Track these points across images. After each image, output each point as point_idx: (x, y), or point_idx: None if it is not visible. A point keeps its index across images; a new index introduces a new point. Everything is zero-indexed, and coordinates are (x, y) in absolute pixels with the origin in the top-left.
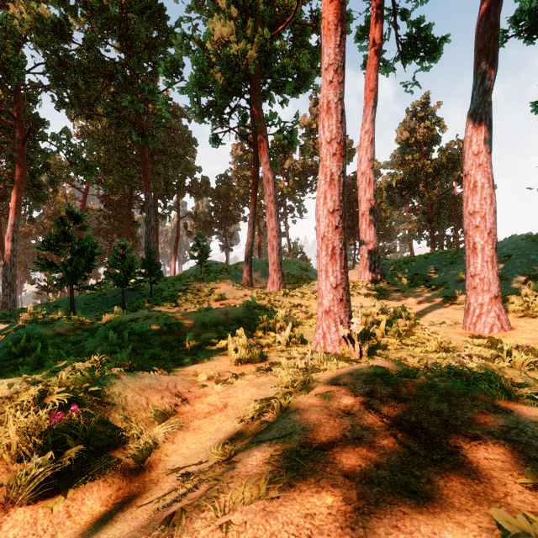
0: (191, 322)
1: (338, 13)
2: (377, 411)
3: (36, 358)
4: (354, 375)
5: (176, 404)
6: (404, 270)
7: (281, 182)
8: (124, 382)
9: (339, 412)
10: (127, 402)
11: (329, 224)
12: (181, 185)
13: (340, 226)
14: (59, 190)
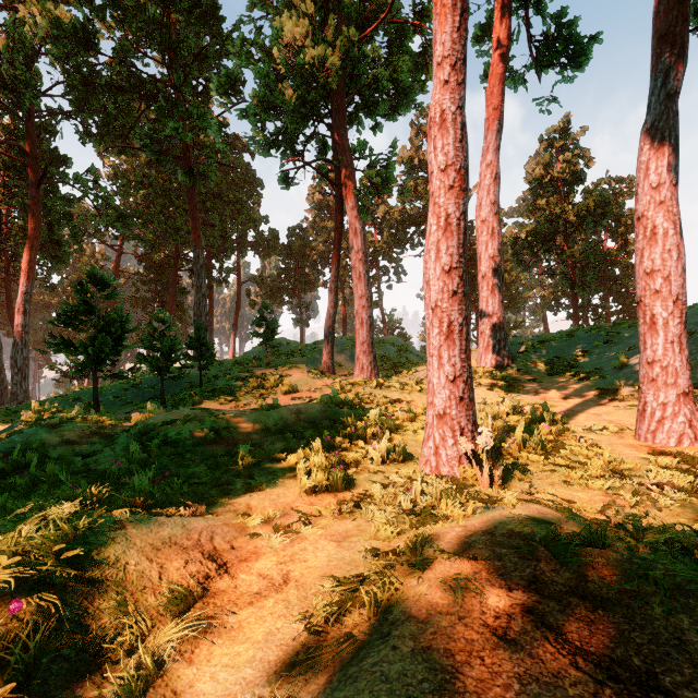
0: (248, 425)
1: None
2: (558, 634)
3: (30, 478)
4: (497, 535)
5: (208, 576)
6: (540, 352)
7: (372, 236)
8: (129, 537)
9: (486, 633)
10: (126, 575)
11: (443, 289)
12: (243, 240)
13: (460, 291)
14: (86, 248)
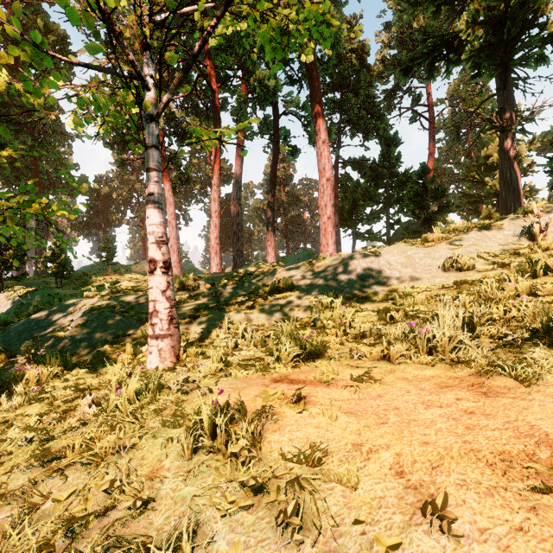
0: None
1: (218, 167)
2: None
3: None
4: None
5: None
6: None
7: None
8: None
9: None
10: None
11: (215, 242)
12: (56, 181)
13: (219, 243)
14: None
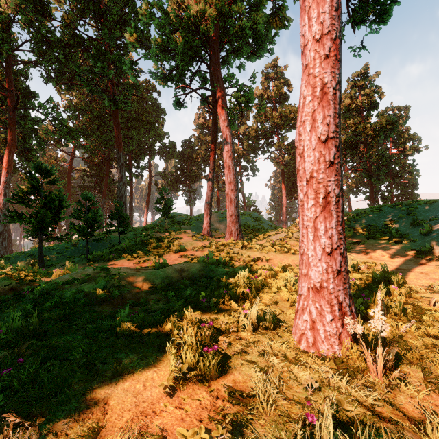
0: (138, 284)
1: None
2: None
3: None
4: None
5: None
6: (358, 221)
7: (236, 146)
8: None
9: None
10: None
11: (319, 159)
12: (152, 148)
13: (337, 162)
14: (52, 154)
